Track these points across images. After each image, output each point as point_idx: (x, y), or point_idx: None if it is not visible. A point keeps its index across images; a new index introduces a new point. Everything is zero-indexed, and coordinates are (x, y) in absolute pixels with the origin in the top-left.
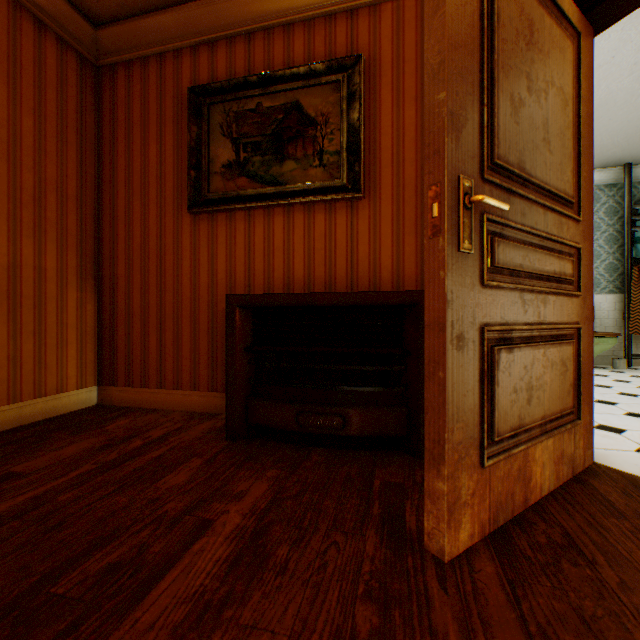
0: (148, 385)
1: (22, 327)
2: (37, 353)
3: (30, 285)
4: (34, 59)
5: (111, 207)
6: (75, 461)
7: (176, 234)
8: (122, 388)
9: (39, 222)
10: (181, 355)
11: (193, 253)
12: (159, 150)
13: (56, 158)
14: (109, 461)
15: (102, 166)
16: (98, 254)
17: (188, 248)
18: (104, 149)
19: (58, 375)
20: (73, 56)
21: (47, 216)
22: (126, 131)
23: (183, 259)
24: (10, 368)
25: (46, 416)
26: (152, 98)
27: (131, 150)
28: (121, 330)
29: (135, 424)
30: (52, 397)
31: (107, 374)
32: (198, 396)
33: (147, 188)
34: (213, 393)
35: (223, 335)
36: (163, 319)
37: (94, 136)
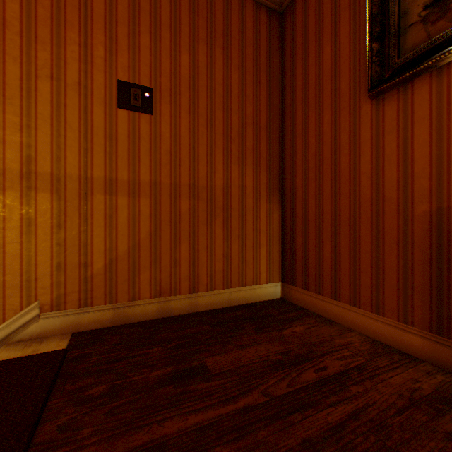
0: (321, 292)
1: (230, 232)
2: (239, 252)
3: (235, 200)
4: (238, 28)
5: (290, 127)
6: (247, 376)
7: (351, 130)
8: (298, 289)
9: (241, 151)
10: (357, 267)
11: (373, 145)
12: (332, 48)
13: (251, 99)
14: (276, 397)
15: (283, 95)
16: (281, 171)
17: (366, 141)
18: (285, 80)
19: (253, 270)
20: (263, 13)
21: (246, 146)
22: (301, 52)
23: (359, 156)
24: (224, 262)
25: (245, 301)
26: (325, 0)
27: (305, 67)
28: (297, 236)
29: (308, 337)
30: (249, 287)
31: (287, 273)
32: (380, 322)
33: (320, 95)
34: (404, 325)
35: (422, 248)
36: (336, 226)
37: (278, 73)
